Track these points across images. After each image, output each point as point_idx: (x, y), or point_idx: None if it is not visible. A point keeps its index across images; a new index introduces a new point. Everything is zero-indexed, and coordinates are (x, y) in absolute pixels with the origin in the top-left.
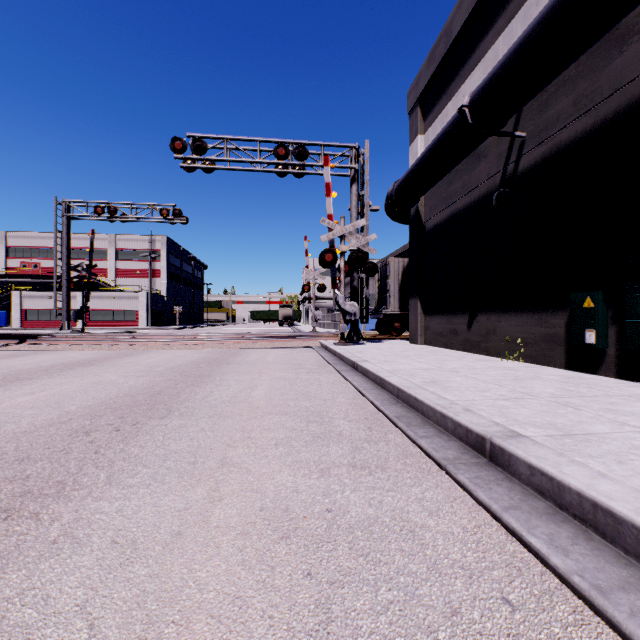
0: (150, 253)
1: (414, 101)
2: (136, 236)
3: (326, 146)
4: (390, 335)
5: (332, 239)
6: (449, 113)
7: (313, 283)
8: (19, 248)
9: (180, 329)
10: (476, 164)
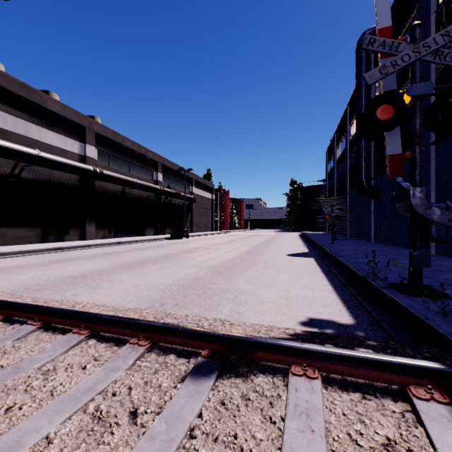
0: None
1: None
2: None
3: None
4: None
5: None
6: None
7: None
8: None
9: None
10: None
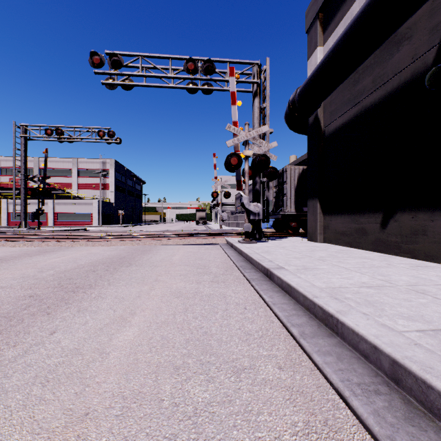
0: (102, 172)
1: (313, 16)
2: (92, 159)
3: (231, 63)
4: (285, 232)
5: (237, 144)
6: (355, 13)
7: (220, 191)
8: (9, 168)
9: (122, 227)
10: (394, 51)
